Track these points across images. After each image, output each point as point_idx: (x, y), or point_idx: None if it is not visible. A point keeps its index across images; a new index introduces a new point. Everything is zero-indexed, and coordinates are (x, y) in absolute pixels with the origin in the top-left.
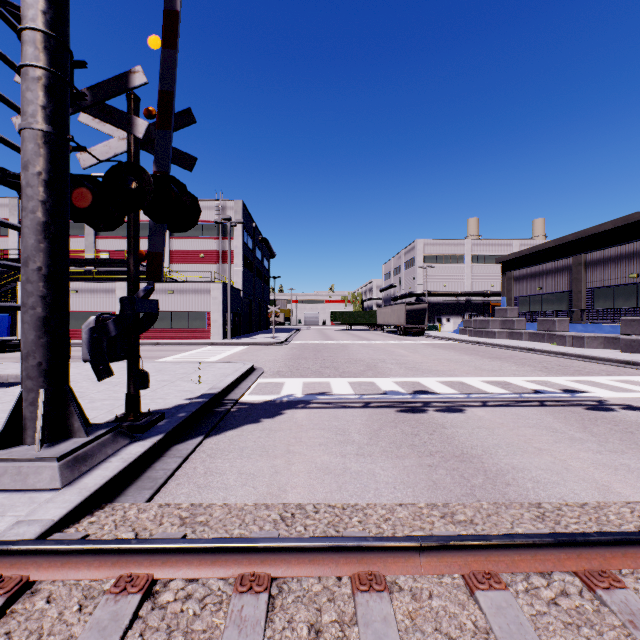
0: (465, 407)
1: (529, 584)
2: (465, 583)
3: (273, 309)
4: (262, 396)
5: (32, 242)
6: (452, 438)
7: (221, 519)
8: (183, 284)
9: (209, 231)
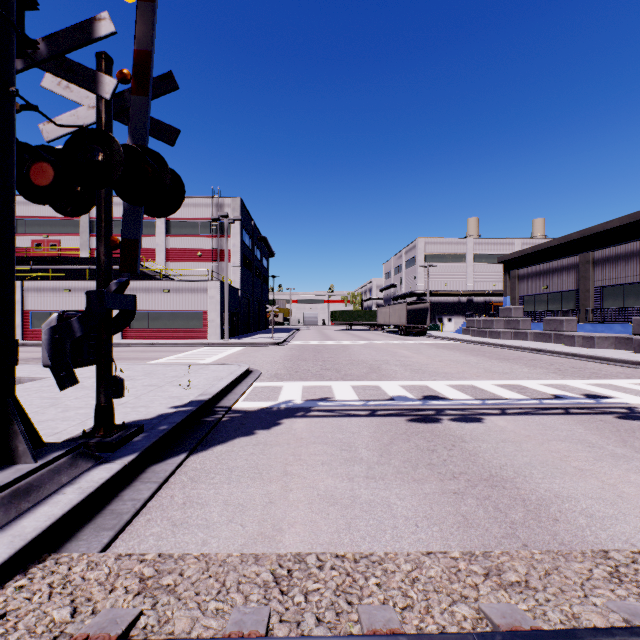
0: (483, 415)
1: None
2: None
3: (272, 308)
4: (258, 402)
5: None
6: (475, 455)
7: (194, 581)
8: (179, 283)
9: (206, 229)
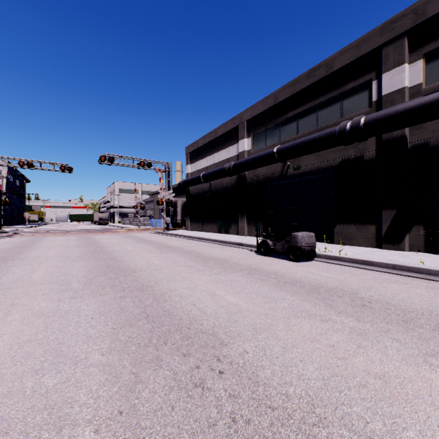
0: None
1: None
2: None
3: (27, 214)
4: None
5: None
6: None
7: None
8: None
9: None
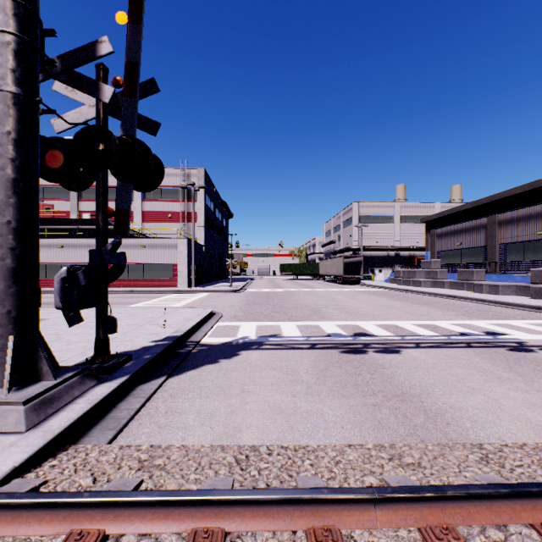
0: (401, 348)
1: (486, 538)
2: (422, 537)
3: (231, 261)
4: (220, 338)
5: (2, 197)
6: (392, 378)
7: (178, 462)
8: (153, 240)
9: (176, 195)
